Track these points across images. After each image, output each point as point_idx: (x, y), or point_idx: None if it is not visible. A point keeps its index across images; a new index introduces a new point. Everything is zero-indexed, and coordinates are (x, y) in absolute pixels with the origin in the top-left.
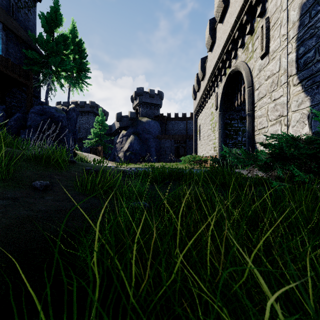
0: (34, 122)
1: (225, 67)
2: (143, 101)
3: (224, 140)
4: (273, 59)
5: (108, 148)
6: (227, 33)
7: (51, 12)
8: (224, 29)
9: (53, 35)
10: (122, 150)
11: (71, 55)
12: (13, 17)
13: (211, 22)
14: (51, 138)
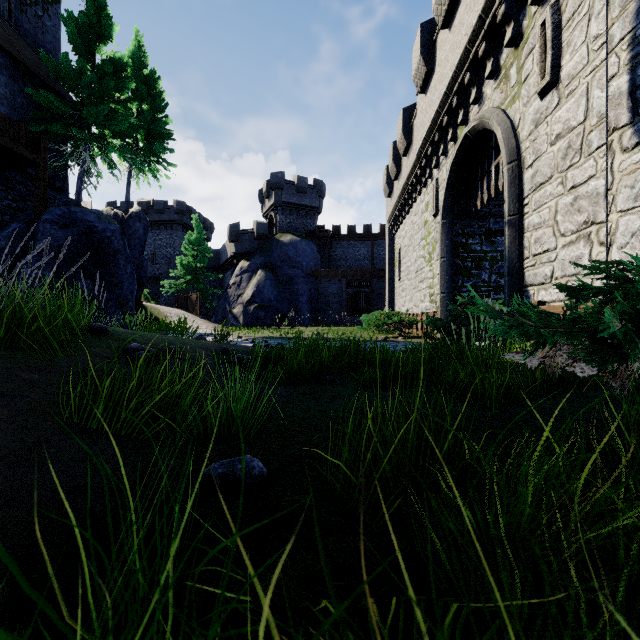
0: (51, 242)
1: (456, 124)
2: (284, 200)
3: (452, 280)
4: (571, 95)
5: (212, 297)
6: (460, 48)
7: (88, 11)
8: (453, 41)
9: (93, 60)
10: (241, 301)
11: (134, 103)
12: (11, 23)
13: (424, 28)
14: (35, 271)
